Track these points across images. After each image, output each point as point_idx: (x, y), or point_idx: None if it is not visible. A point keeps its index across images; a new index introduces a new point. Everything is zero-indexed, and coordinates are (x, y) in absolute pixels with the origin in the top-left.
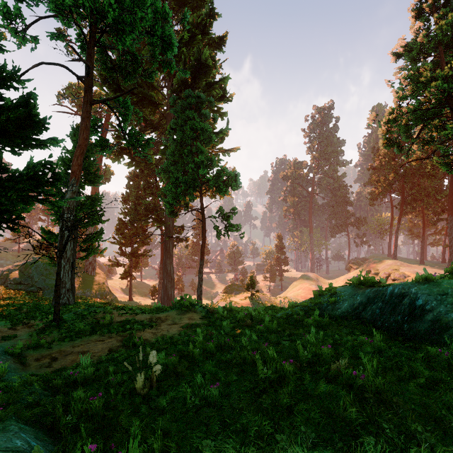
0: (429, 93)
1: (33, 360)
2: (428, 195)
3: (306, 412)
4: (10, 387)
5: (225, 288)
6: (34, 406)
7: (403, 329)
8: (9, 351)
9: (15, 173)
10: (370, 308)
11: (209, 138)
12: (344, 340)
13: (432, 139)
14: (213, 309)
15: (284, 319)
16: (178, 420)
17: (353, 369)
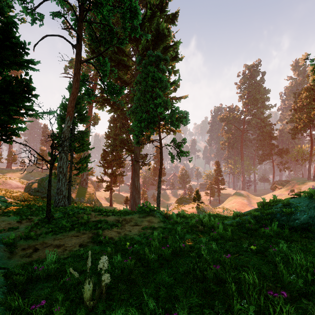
0: None
1: (20, 249)
2: None
3: None
4: None
5: (177, 200)
6: None
7: None
8: (3, 240)
9: None
10: None
11: (165, 86)
12: None
13: None
14: (168, 215)
15: (235, 227)
16: None
17: None
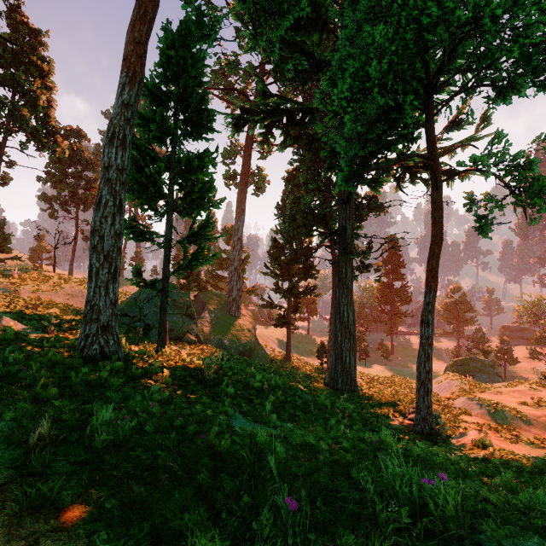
0: None
1: None
2: None
3: None
4: None
5: (452, 364)
6: None
7: None
8: None
9: None
10: None
11: None
12: None
13: None
14: None
15: None
16: None
17: None
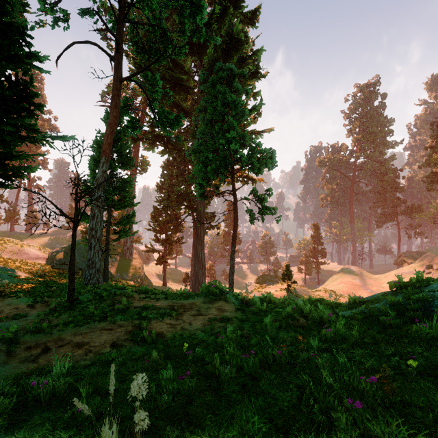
0: None
1: (23, 349)
2: None
3: None
4: None
5: (257, 278)
6: None
7: None
8: None
9: None
10: None
11: (242, 113)
12: None
13: None
14: (248, 299)
15: (361, 321)
16: None
17: None
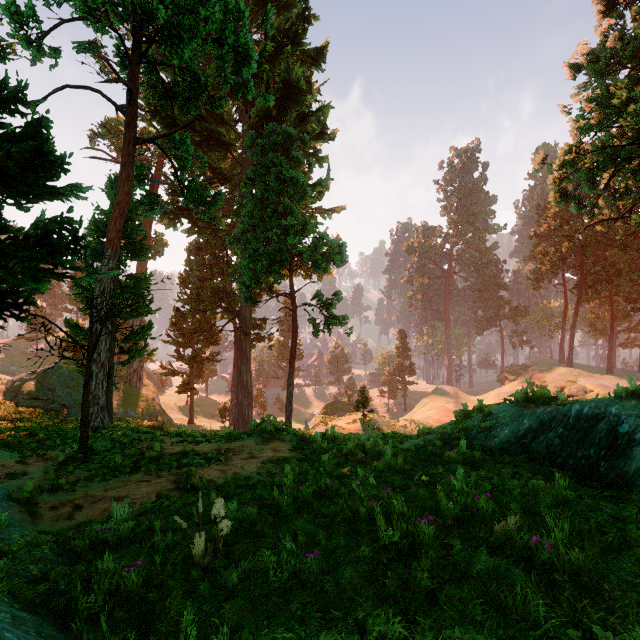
0: (625, 121)
1: (48, 509)
2: (619, 274)
3: (460, 602)
4: (7, 551)
5: (325, 407)
6: (39, 581)
7: (599, 469)
8: (13, 495)
9: (19, 235)
10: (545, 437)
11: (303, 192)
12: (508, 486)
13: (629, 189)
14: (308, 437)
15: (414, 452)
16: (255, 607)
17: (529, 532)
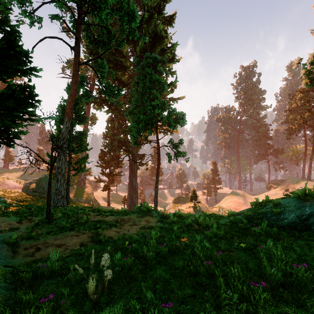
0: None
1: (23, 249)
2: None
3: None
4: None
5: (174, 199)
6: None
7: None
8: (6, 240)
9: (0, 94)
10: None
11: (163, 88)
12: (310, 255)
13: None
14: (165, 214)
15: (229, 226)
16: None
17: None
